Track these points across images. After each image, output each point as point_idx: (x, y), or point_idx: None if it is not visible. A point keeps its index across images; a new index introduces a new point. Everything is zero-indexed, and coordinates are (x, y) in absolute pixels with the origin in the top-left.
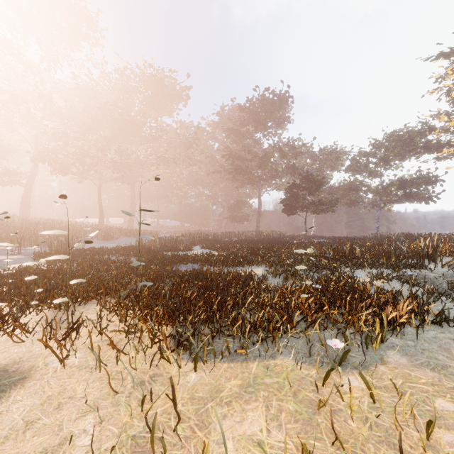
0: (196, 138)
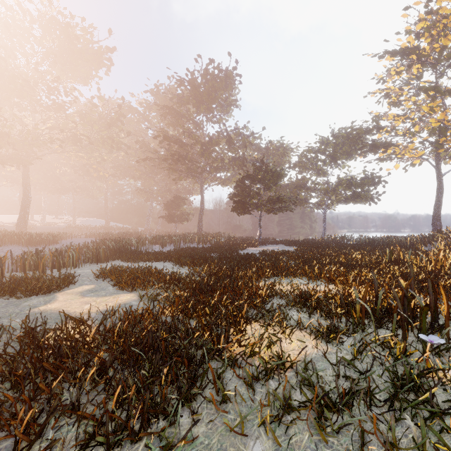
0: (120, 114)
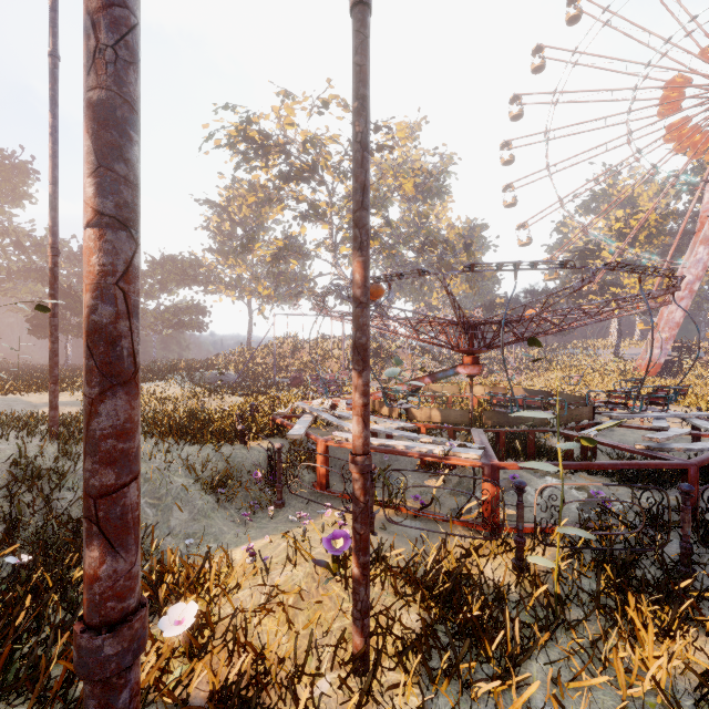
0: None
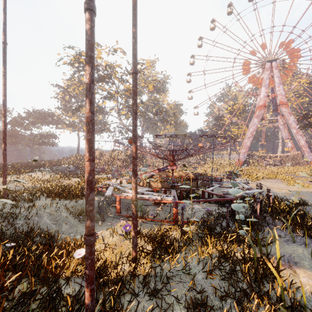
0: None
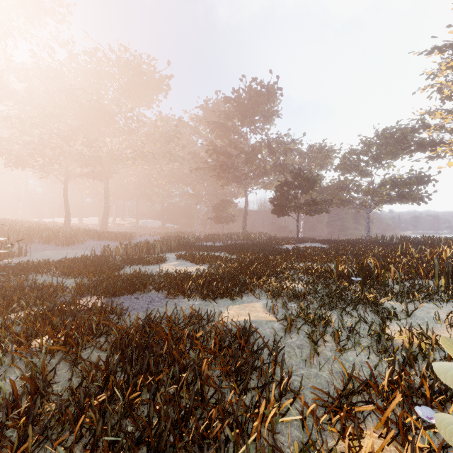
0: (177, 132)
